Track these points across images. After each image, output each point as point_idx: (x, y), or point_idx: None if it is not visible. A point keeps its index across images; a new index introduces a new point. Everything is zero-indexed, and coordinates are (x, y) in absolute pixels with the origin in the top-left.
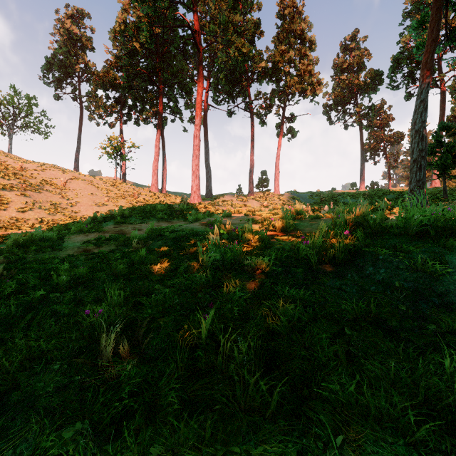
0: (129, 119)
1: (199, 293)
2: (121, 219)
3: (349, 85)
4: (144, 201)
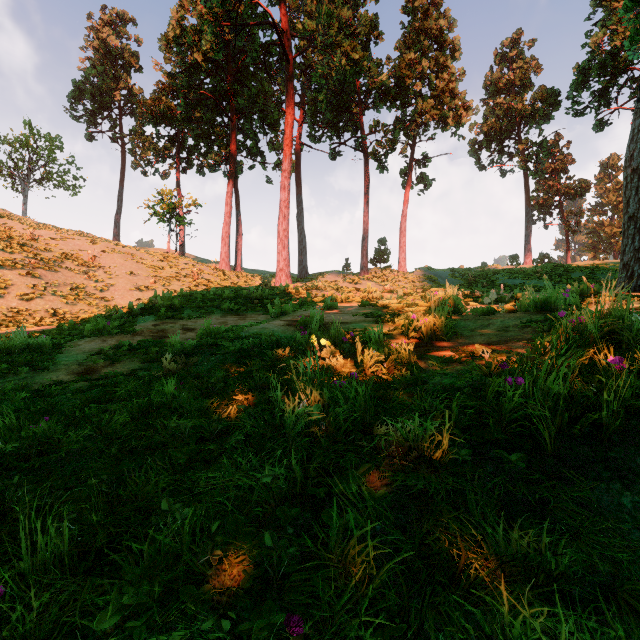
0: (189, 166)
1: (268, 534)
2: (166, 312)
3: (508, 111)
4: (209, 283)
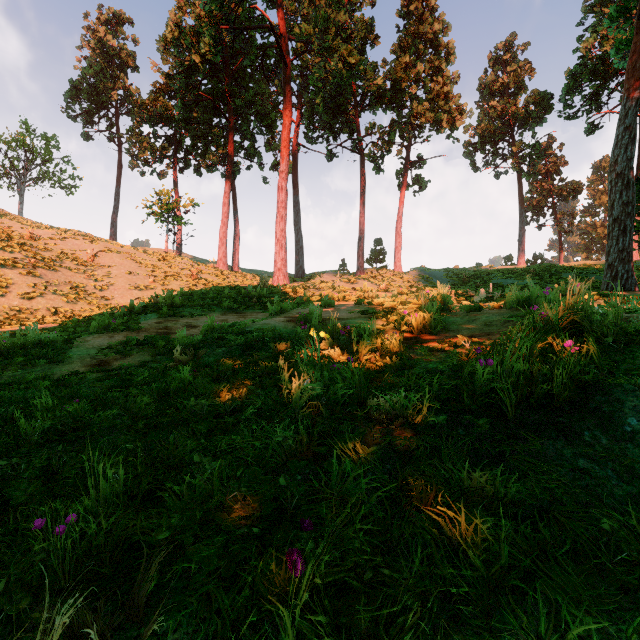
0: (186, 166)
1: (282, 477)
2: (168, 310)
3: (502, 114)
4: (207, 282)
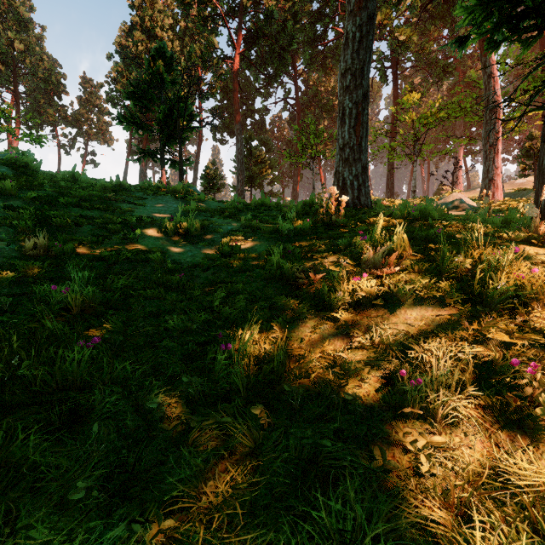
0: None
1: None
2: None
3: None
4: None
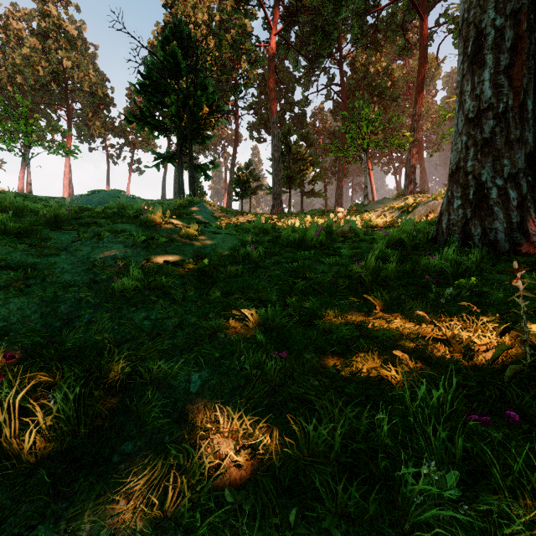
0: None
1: None
2: None
3: None
4: None
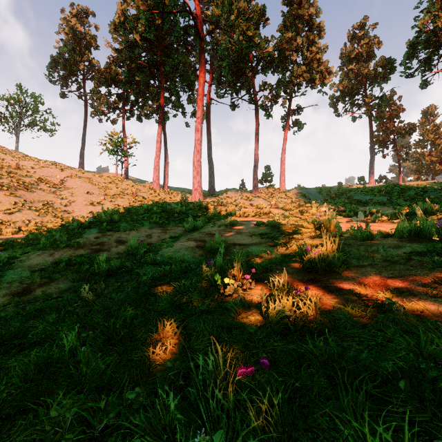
0: (131, 115)
1: None
2: (107, 226)
3: (358, 75)
4: (143, 199)
